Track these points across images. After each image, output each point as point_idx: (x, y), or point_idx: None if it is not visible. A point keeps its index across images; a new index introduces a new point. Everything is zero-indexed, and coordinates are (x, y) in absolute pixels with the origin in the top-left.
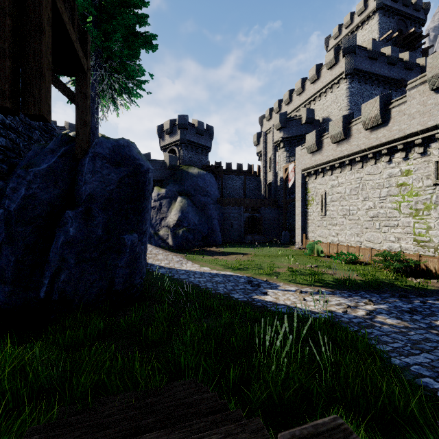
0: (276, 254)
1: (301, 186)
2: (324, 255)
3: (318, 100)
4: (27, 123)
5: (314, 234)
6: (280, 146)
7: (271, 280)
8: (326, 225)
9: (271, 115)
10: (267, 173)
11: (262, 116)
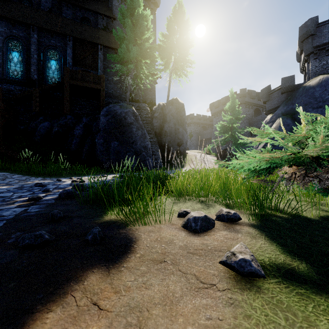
0: None
1: None
2: None
3: None
4: None
5: None
6: None
7: None
8: None
9: None
10: None
11: None
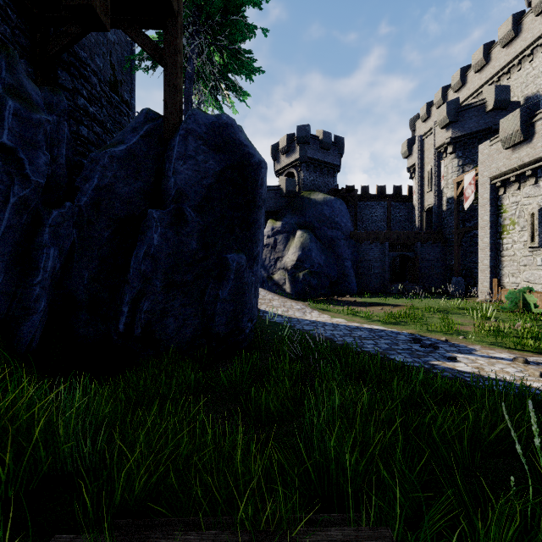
0: (447, 307)
1: (489, 204)
2: (541, 311)
3: (516, 70)
4: (117, 120)
5: (515, 279)
6: (448, 151)
7: (454, 341)
8: (541, 262)
9: (429, 113)
10: (424, 195)
11: (414, 118)
